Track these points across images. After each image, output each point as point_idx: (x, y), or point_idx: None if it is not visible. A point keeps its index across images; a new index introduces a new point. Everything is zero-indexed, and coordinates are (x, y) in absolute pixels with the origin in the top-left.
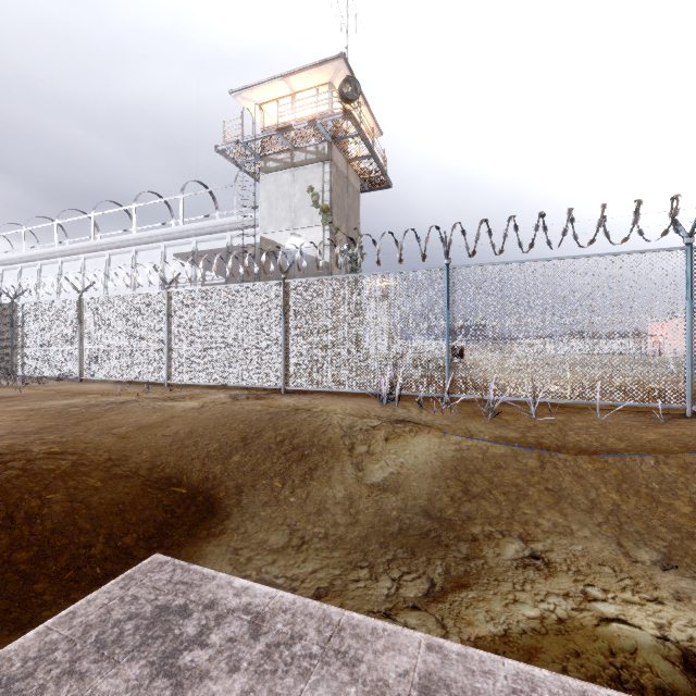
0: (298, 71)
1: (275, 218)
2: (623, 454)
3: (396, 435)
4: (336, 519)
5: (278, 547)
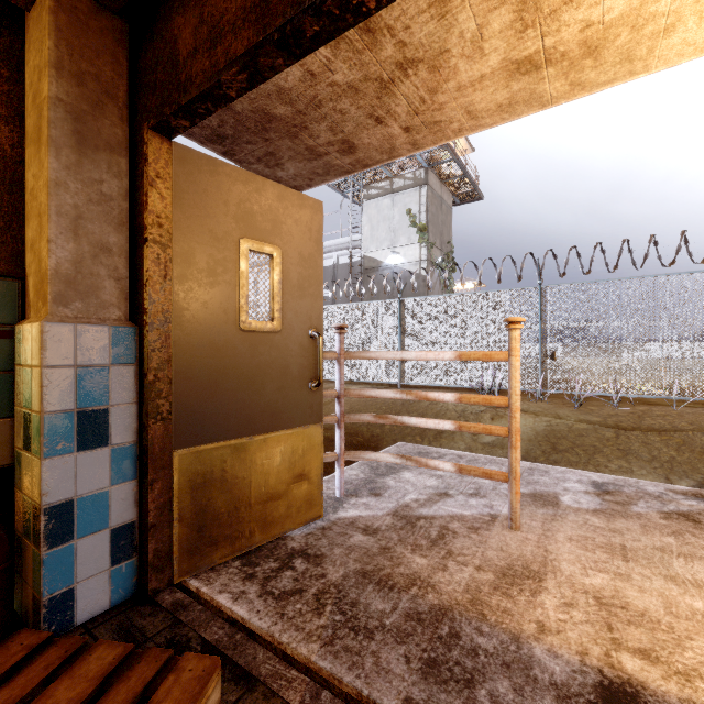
0: None
1: (376, 238)
2: (687, 433)
3: (499, 416)
4: None
5: None
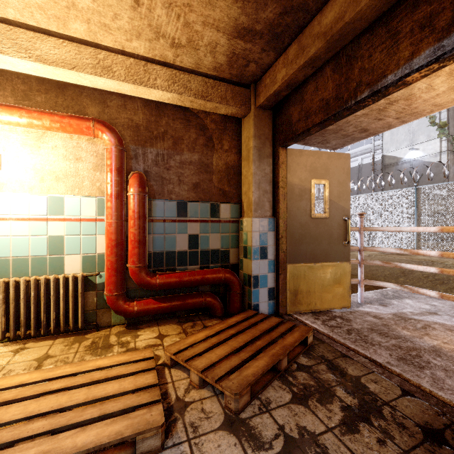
0: None
1: (396, 140)
2: None
3: None
4: None
5: None
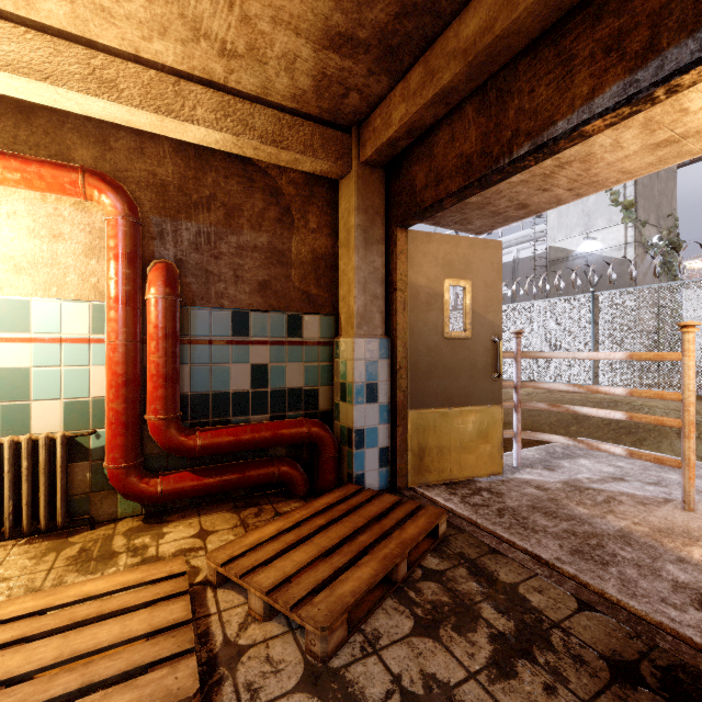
0: None
1: (565, 225)
2: None
3: None
4: None
5: None
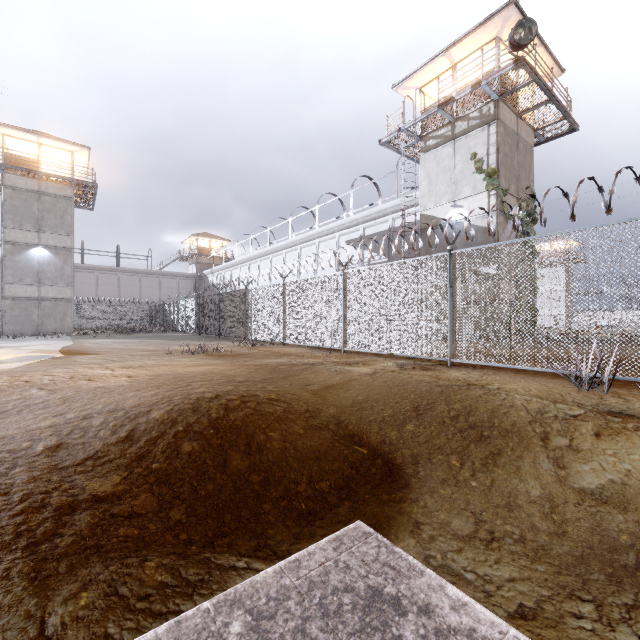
0: (459, 40)
1: (435, 193)
2: None
3: (612, 431)
4: (533, 521)
5: (463, 535)
